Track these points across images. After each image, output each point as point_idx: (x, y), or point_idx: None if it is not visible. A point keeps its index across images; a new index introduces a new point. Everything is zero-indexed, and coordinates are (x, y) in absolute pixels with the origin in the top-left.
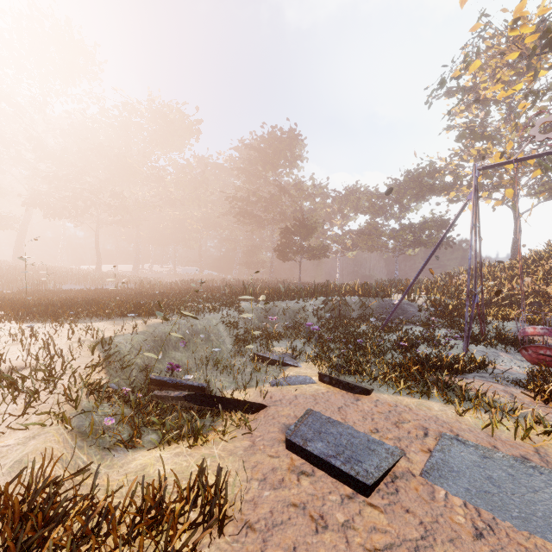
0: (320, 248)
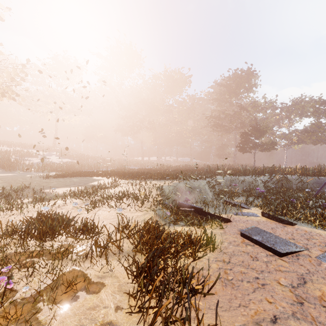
0: (269, 144)
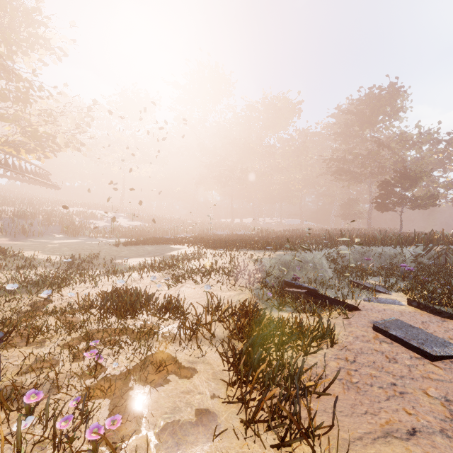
0: (427, 197)
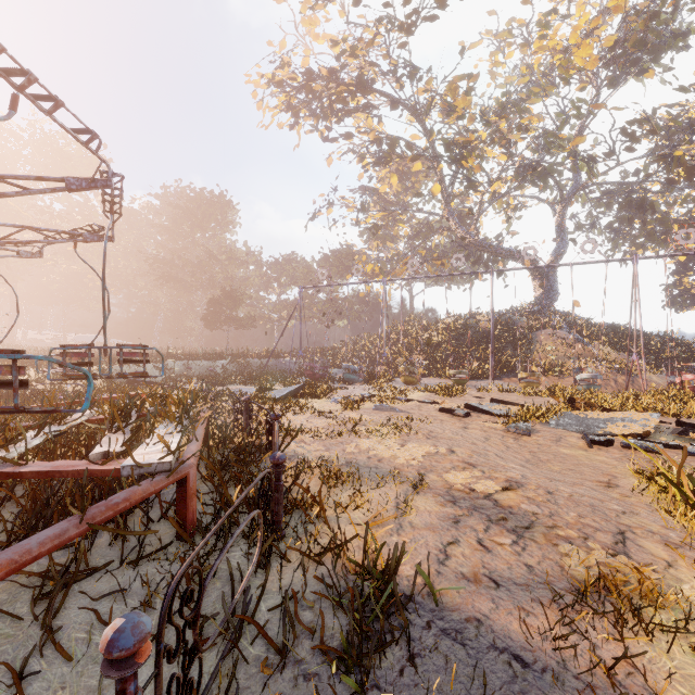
0: (248, 319)
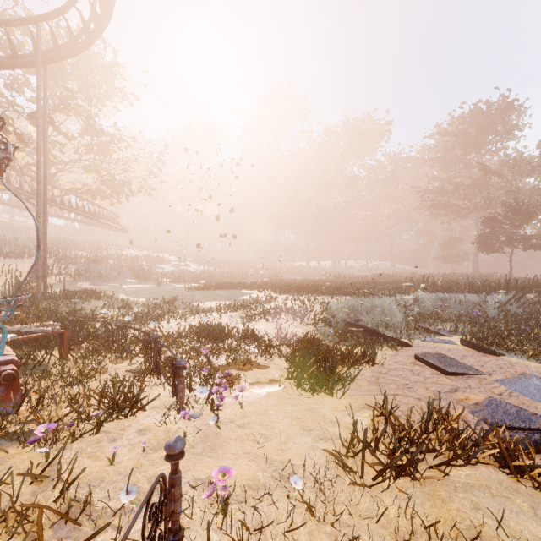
0: None
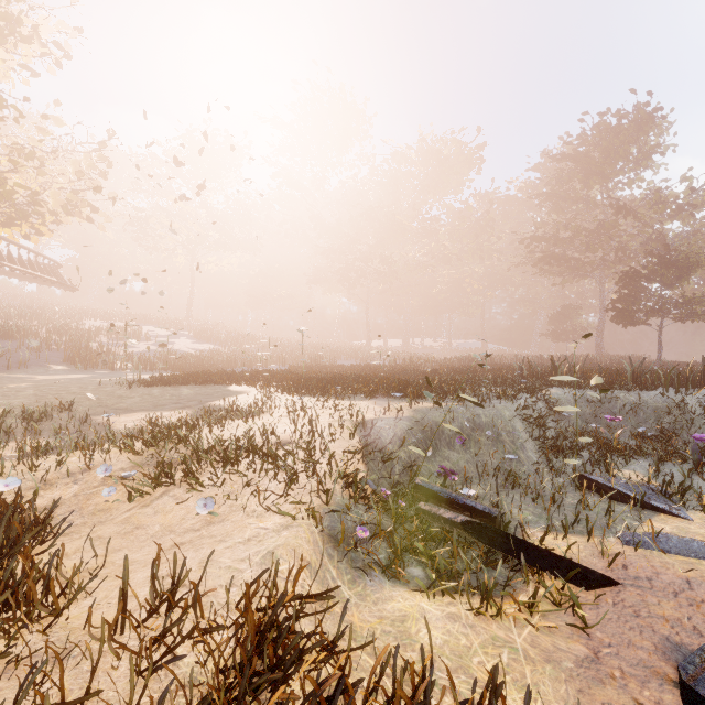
0: None
